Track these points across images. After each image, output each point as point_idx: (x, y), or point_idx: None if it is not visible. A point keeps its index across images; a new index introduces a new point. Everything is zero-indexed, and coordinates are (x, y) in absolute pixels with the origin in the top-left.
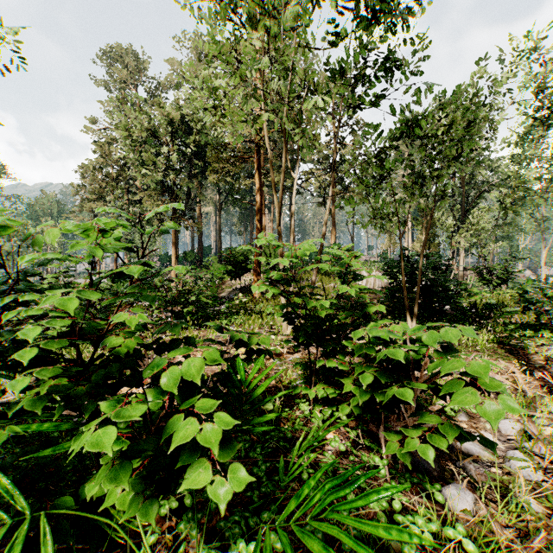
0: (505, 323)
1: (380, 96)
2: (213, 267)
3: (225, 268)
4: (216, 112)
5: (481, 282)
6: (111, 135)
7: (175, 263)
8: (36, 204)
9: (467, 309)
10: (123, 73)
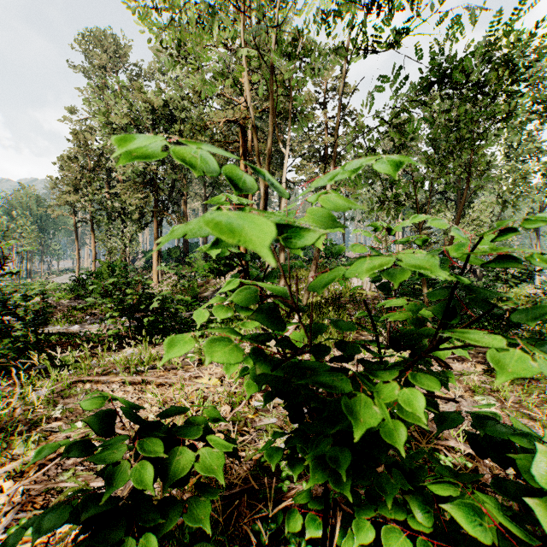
0: (541, 334)
1: (398, 41)
2: (198, 264)
3: (209, 265)
4: (182, 60)
5: (494, 281)
6: (90, 124)
7: (157, 260)
8: (14, 198)
9: (497, 317)
10: (103, 58)
